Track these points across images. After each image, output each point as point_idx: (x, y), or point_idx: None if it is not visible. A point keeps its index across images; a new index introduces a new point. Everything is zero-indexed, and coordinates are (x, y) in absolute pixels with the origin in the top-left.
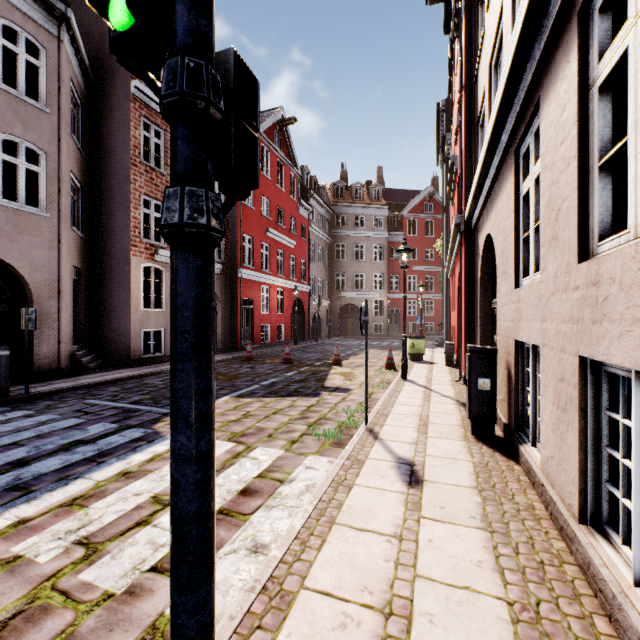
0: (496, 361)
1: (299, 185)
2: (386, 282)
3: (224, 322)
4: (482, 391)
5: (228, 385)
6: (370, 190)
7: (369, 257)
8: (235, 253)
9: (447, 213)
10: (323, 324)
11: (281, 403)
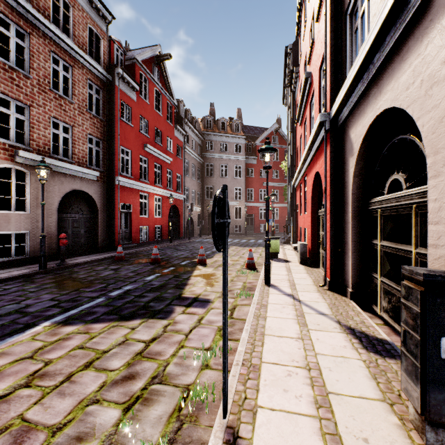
0: None
1: (175, 114)
2: (244, 194)
3: (102, 224)
4: None
5: (67, 299)
6: (232, 124)
7: (231, 174)
8: (113, 163)
9: (294, 136)
10: (196, 225)
11: (112, 335)
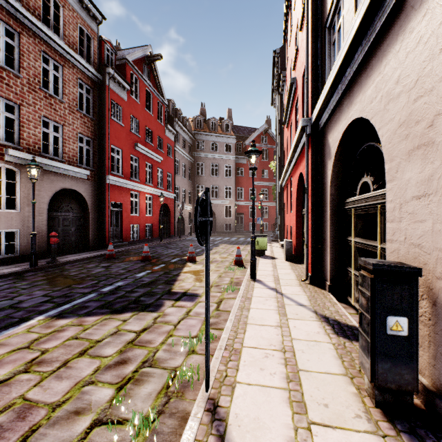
0: (418, 288)
1: (166, 113)
2: (234, 193)
3: (92, 223)
4: (394, 337)
5: (60, 294)
6: (222, 124)
7: (222, 174)
8: (103, 162)
9: (281, 137)
10: (186, 224)
11: (105, 327)
